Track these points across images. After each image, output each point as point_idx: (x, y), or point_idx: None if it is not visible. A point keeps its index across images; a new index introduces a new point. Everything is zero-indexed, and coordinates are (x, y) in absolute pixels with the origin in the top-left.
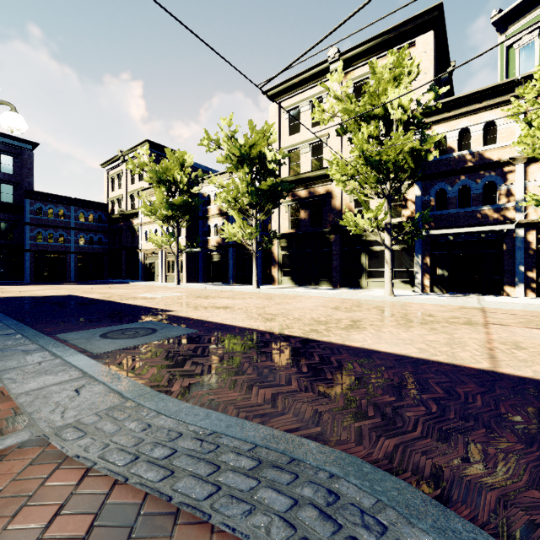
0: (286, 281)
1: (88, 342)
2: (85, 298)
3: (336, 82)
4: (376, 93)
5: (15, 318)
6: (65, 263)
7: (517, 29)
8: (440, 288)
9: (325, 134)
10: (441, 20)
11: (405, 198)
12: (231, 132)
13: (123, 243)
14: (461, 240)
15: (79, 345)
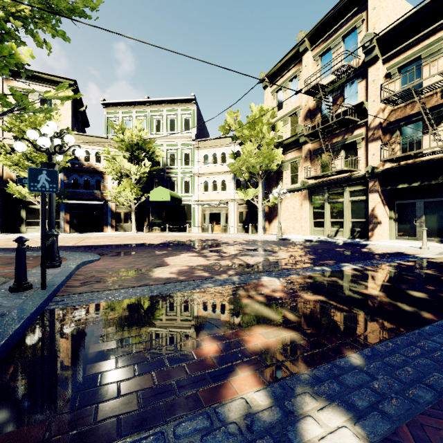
0: None
1: None
2: None
3: None
4: (35, 123)
5: None
6: None
7: (111, 112)
8: (75, 230)
9: None
10: (76, 86)
11: None
12: None
13: None
14: (86, 205)
15: None
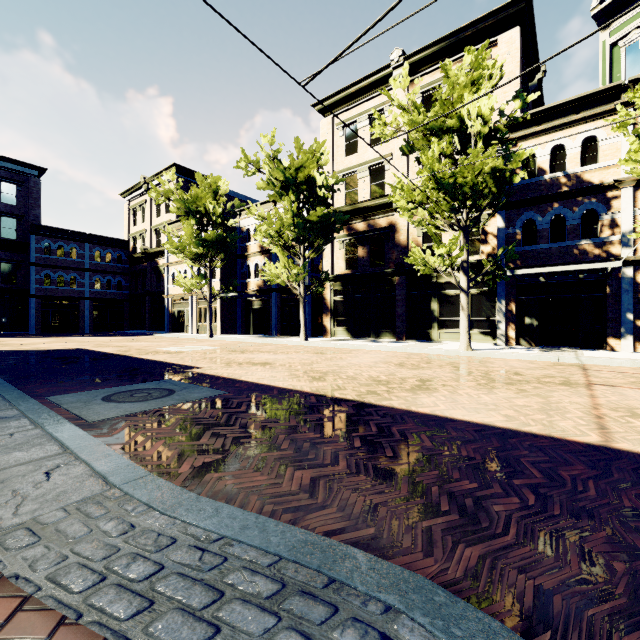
0: (340, 332)
1: (84, 407)
2: (96, 352)
3: (400, 91)
4: (450, 100)
5: (4, 376)
6: (78, 311)
7: (623, 23)
8: (527, 341)
9: (387, 154)
10: (529, 14)
11: (485, 231)
12: (273, 151)
13: (147, 287)
14: (554, 281)
15: (73, 410)
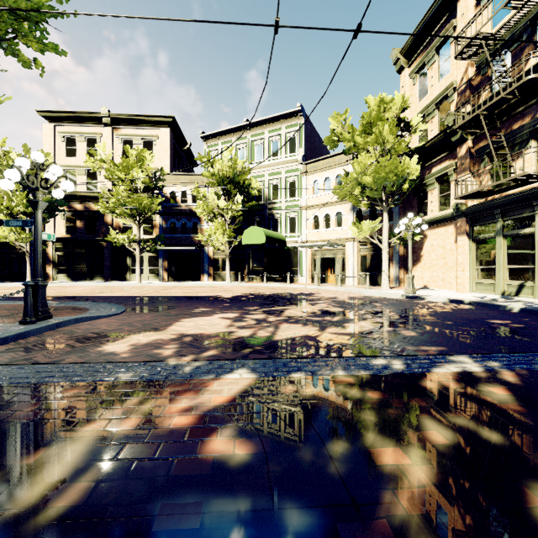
0: (62, 277)
1: None
2: None
3: (108, 131)
4: (127, 167)
5: None
6: None
7: (211, 145)
8: (173, 279)
9: None
10: (176, 123)
11: (155, 224)
12: (4, 151)
13: None
14: (183, 251)
15: None
